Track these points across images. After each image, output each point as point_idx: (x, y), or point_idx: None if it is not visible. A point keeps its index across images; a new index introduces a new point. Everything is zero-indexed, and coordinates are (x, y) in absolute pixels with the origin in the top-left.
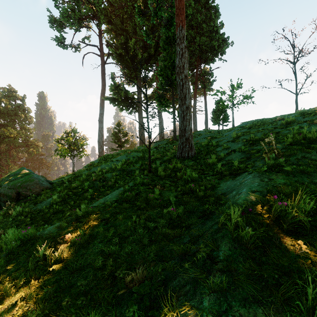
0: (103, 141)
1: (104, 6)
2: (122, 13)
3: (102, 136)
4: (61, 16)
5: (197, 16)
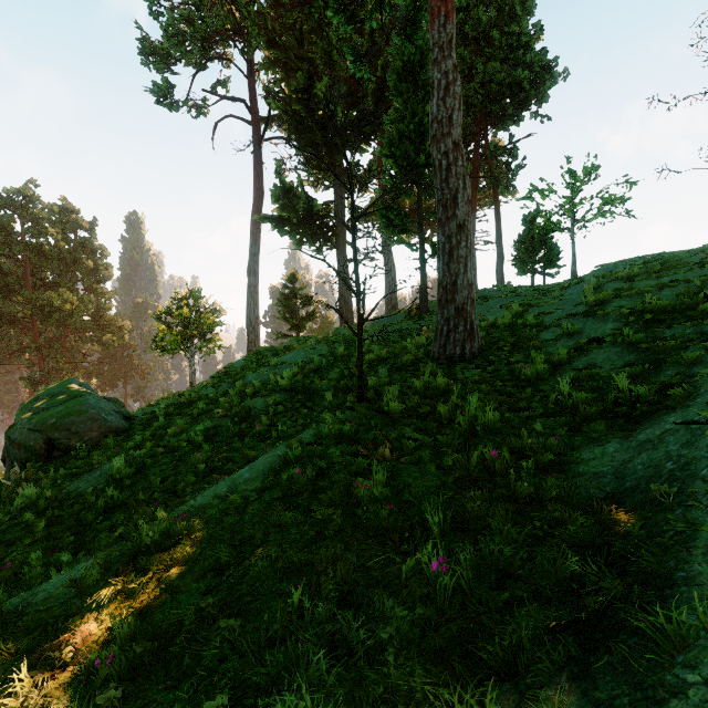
0: (257, 316)
1: (258, 7)
2: (299, 20)
3: (256, 305)
4: (164, 37)
5: (479, 12)
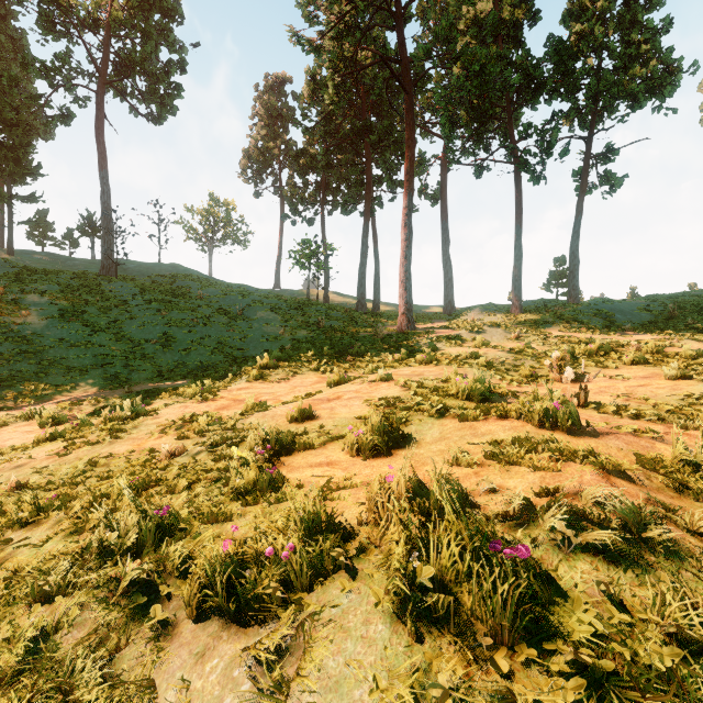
0: None
1: None
2: None
3: None
4: None
5: (13, 66)
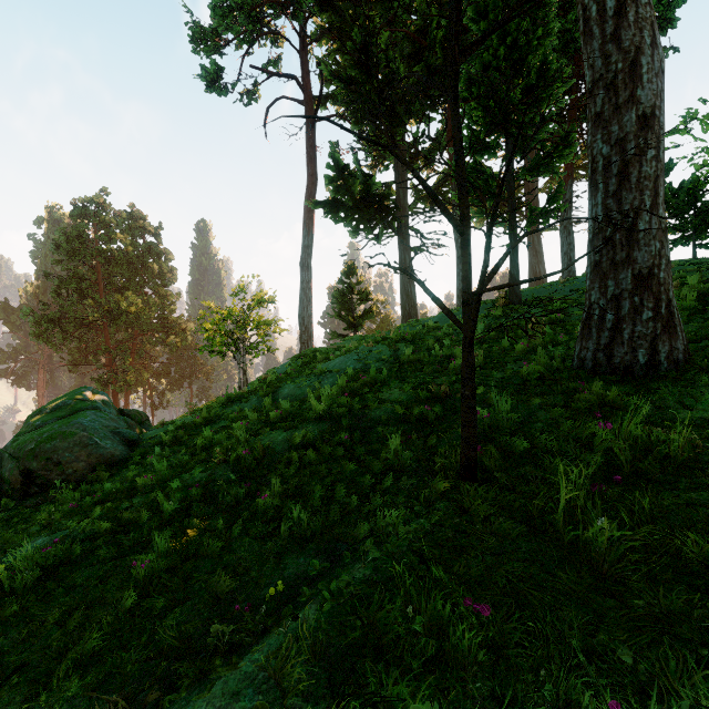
0: (310, 315)
1: None
2: None
3: (309, 302)
4: (212, 16)
5: None
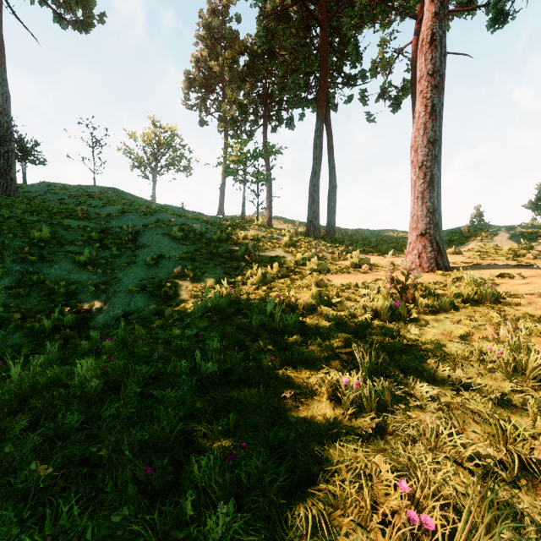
0: None
1: None
2: None
3: None
4: None
5: None
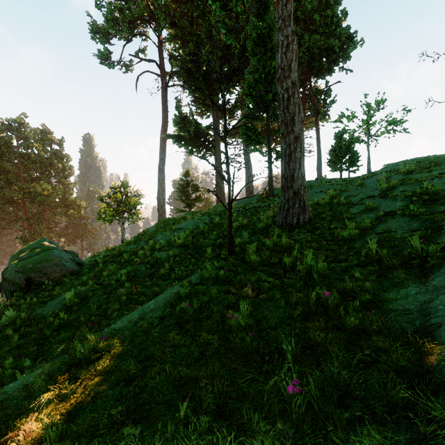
0: (164, 198)
1: (164, 1)
2: (190, 10)
3: (163, 191)
4: (105, 21)
5: (306, 2)
